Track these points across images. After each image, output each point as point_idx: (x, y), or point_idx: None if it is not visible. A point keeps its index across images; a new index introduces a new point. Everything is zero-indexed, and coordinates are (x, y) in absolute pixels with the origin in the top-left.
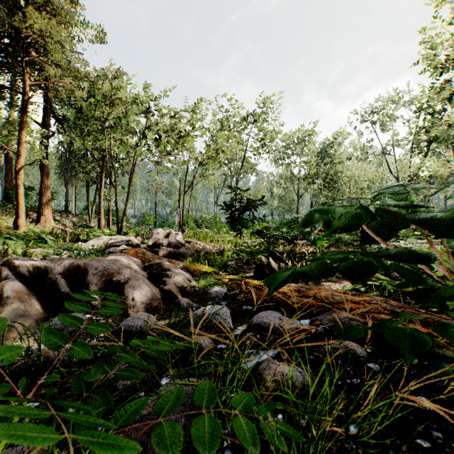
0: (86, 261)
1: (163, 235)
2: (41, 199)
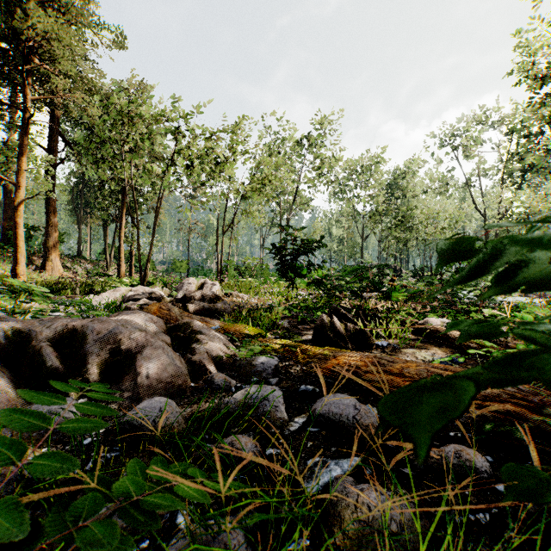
0: (86, 322)
1: (196, 286)
2: (47, 241)
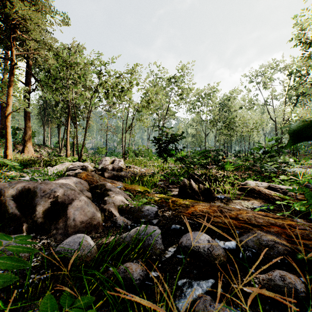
0: (37, 184)
1: (110, 162)
2: (25, 136)
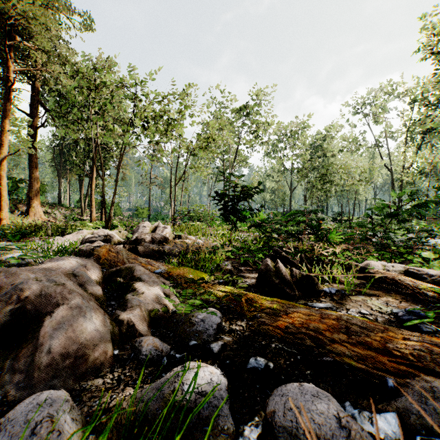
0: None
1: (150, 229)
2: (30, 192)
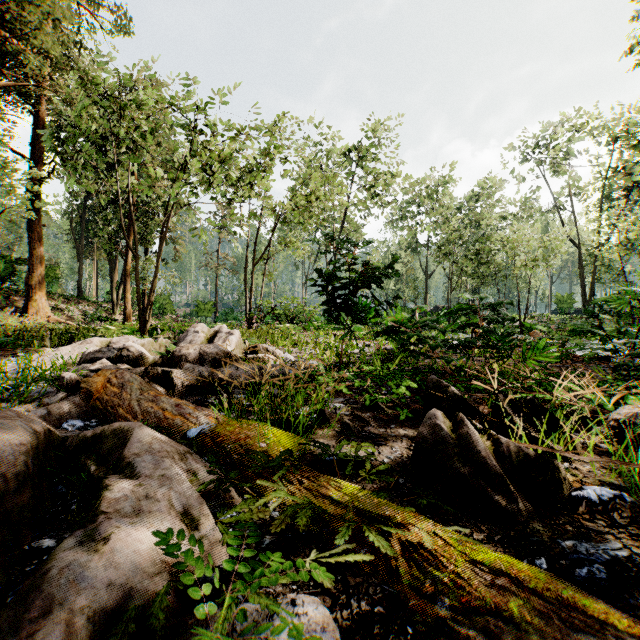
0: None
1: (206, 336)
2: (30, 277)
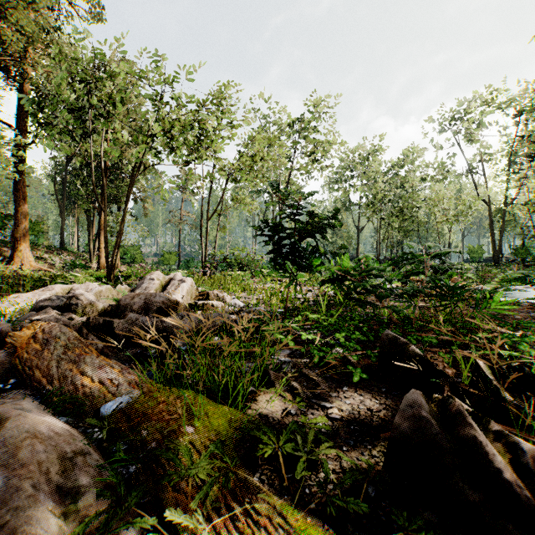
0: None
1: (162, 283)
2: (16, 230)
